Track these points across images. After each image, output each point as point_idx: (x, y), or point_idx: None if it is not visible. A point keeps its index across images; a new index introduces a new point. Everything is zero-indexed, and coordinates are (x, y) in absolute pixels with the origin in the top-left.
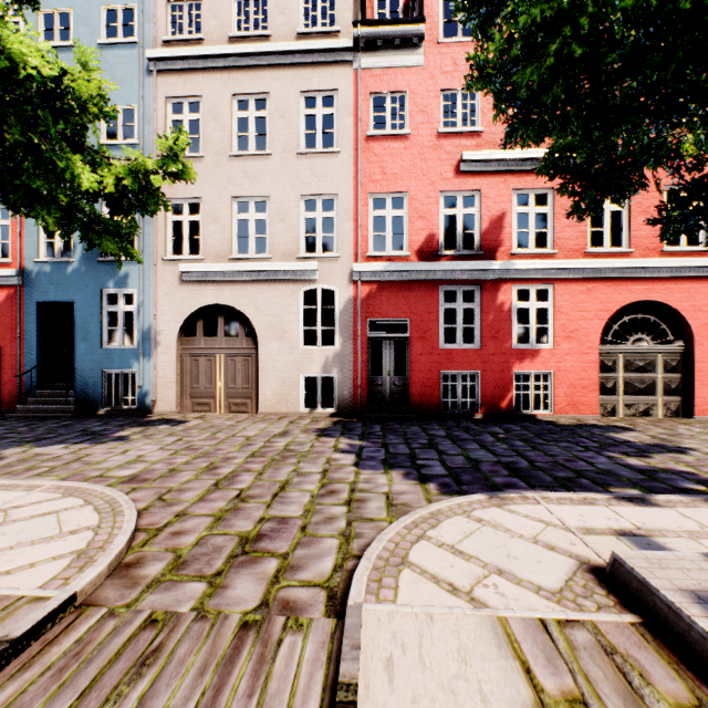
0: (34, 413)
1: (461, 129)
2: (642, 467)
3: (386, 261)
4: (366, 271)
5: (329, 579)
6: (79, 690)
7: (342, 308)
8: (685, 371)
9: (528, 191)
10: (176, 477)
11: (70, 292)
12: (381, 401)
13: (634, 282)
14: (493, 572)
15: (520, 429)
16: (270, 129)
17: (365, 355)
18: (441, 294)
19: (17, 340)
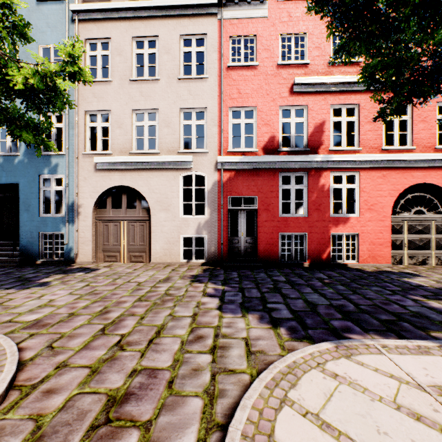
0: None
1: (294, 62)
2: None
3: (241, 155)
4: (227, 162)
5: None
6: None
7: (210, 188)
8: None
9: (341, 106)
10: (72, 322)
11: (16, 177)
12: (237, 254)
13: (416, 170)
14: None
15: (338, 275)
16: (159, 62)
17: (226, 222)
18: (280, 179)
19: None
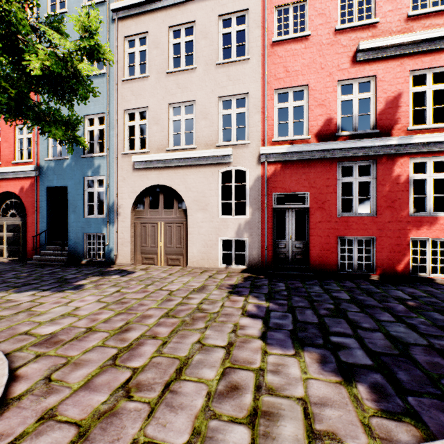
0: (43, 261)
1: (358, 23)
2: None
3: (289, 144)
4: (272, 153)
5: None
6: None
7: (251, 184)
8: None
9: (424, 71)
10: (85, 340)
11: (65, 180)
12: (284, 260)
13: None
14: None
15: (427, 295)
16: (196, 49)
17: (271, 223)
18: (338, 170)
19: (35, 212)
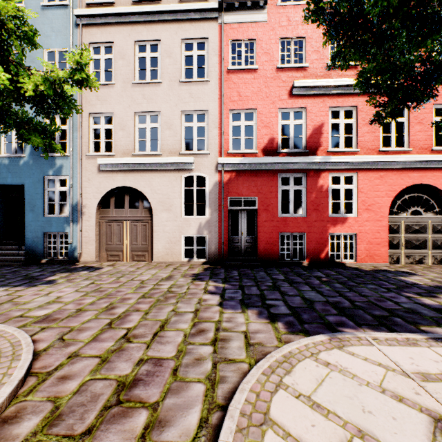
0: None
1: (293, 65)
2: (436, 306)
3: (241, 156)
4: (227, 163)
5: (194, 439)
6: None
7: (210, 189)
8: None
9: (339, 108)
10: (80, 317)
11: (22, 178)
12: (237, 253)
13: (412, 171)
14: (355, 434)
15: (336, 274)
16: (161, 65)
17: (227, 222)
18: (279, 180)
19: None
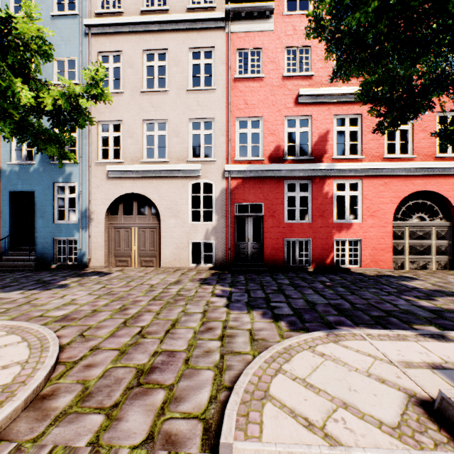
0: (7, 267)
1: (299, 74)
2: (431, 308)
3: (248, 164)
4: (234, 170)
5: (205, 410)
6: None
7: (217, 195)
8: (450, 238)
9: (344, 116)
10: (96, 316)
11: (32, 185)
12: (244, 258)
13: (416, 178)
14: (340, 406)
15: (340, 279)
16: (168, 74)
17: (233, 228)
18: (285, 186)
19: None
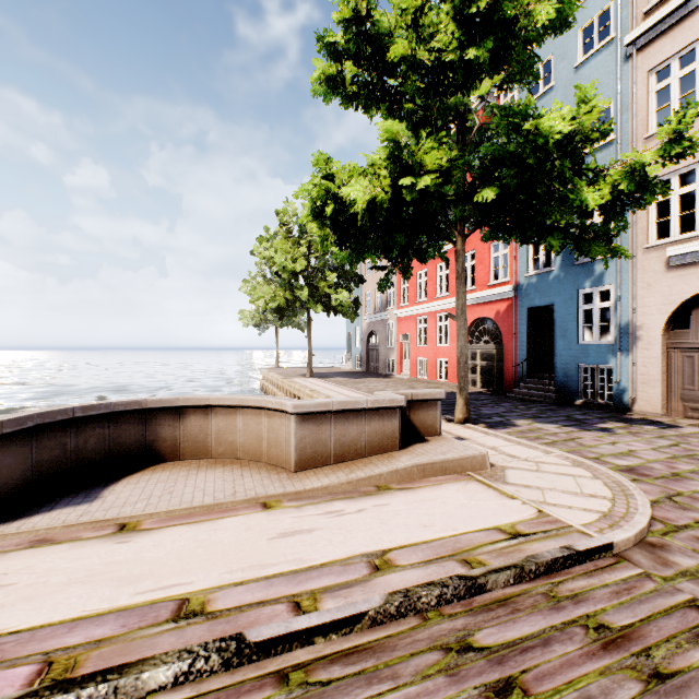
0: (525, 396)
1: None
2: None
3: None
4: None
5: None
6: (637, 616)
7: None
8: None
9: None
10: (682, 483)
11: (550, 297)
12: None
13: None
14: None
15: None
16: None
17: None
18: None
19: (512, 339)
